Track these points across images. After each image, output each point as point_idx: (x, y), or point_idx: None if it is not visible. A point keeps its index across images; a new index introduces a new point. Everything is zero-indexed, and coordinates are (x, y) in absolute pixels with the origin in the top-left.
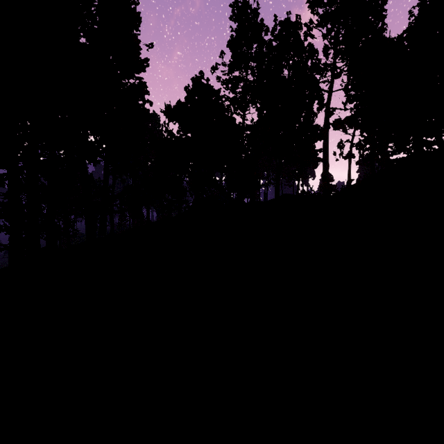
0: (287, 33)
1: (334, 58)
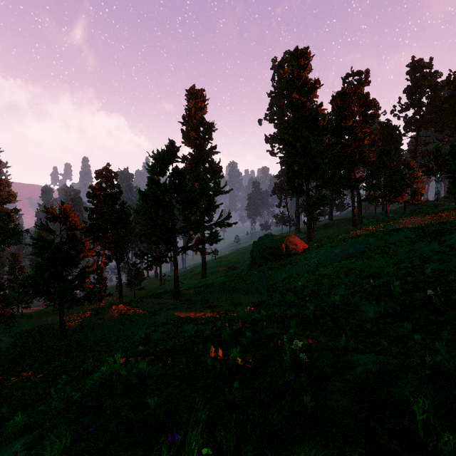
0: None
1: None
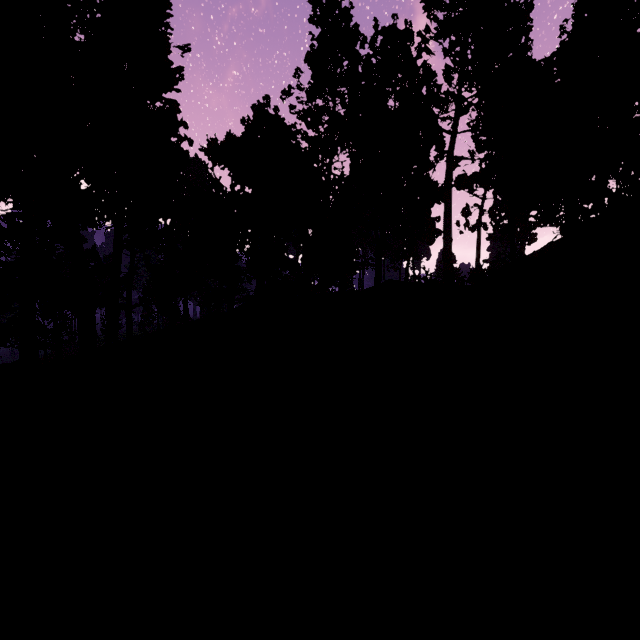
0: (393, 46)
1: (460, 85)
